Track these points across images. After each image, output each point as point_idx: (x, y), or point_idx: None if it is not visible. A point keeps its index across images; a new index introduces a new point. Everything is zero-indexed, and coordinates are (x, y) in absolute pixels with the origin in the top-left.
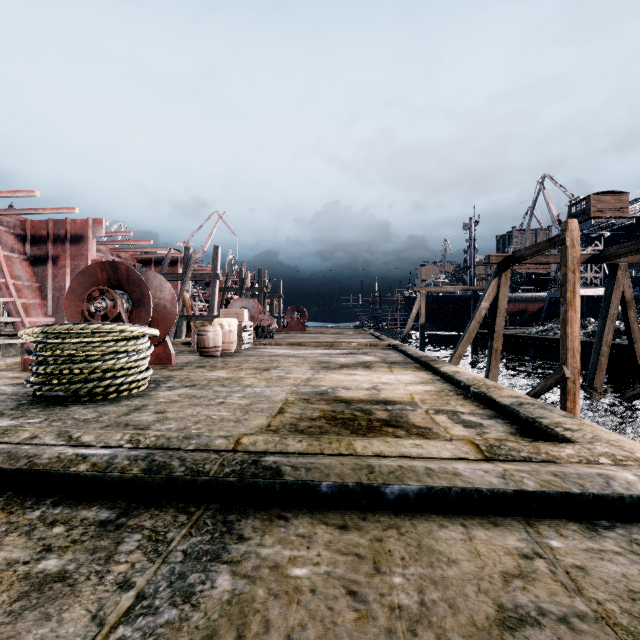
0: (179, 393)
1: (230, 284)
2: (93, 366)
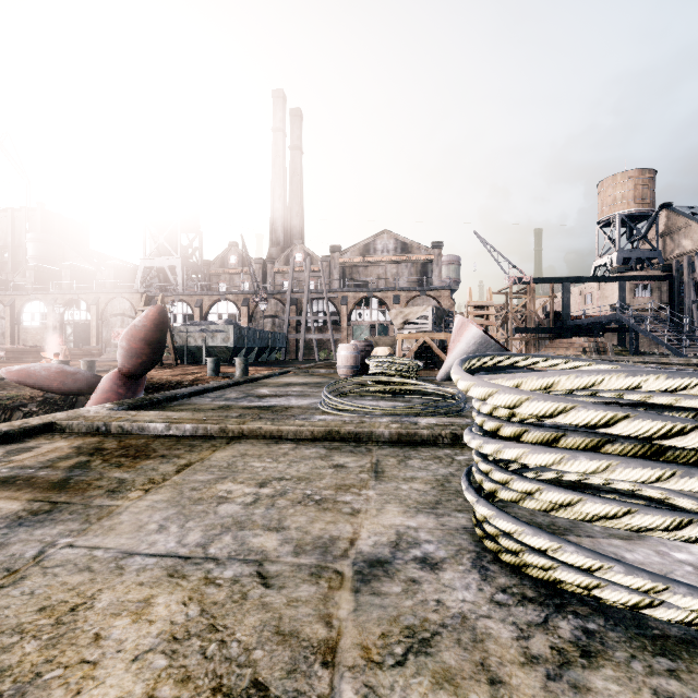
0: (362, 517)
1: None
2: None
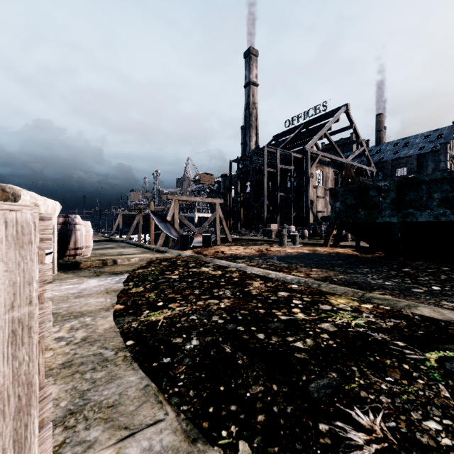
0: None
1: None
2: None
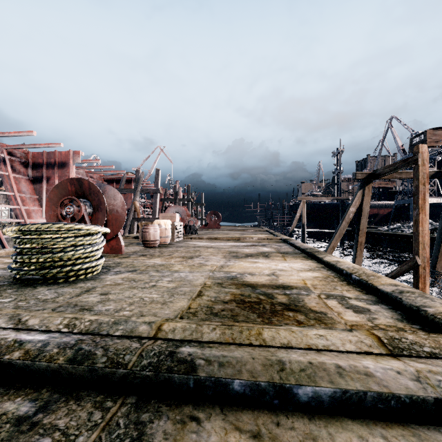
0: (123, 277)
1: (168, 196)
2: (57, 256)
